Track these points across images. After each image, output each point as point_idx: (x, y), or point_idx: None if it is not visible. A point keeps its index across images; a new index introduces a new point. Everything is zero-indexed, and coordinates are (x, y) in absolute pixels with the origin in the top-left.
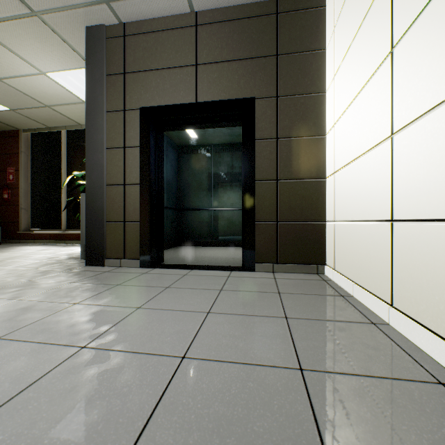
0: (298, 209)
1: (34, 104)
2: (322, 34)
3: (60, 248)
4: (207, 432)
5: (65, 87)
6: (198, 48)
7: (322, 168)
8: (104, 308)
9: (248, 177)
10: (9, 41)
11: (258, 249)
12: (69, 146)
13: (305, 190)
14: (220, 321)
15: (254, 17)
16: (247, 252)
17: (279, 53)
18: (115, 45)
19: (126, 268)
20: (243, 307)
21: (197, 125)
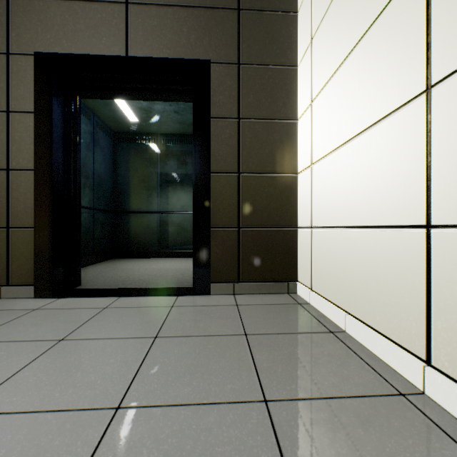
0: (265, 212)
1: None
2: None
3: None
4: None
5: None
6: None
7: (293, 161)
8: None
9: (201, 167)
10: None
11: (214, 265)
12: None
13: (274, 187)
14: (137, 439)
15: None
16: (200, 269)
17: (242, 7)
18: None
19: (10, 300)
20: (188, 381)
21: (129, 93)
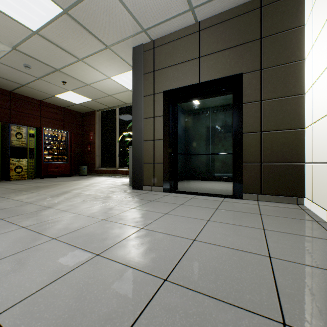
0: (279, 153)
1: (103, 95)
2: (302, 13)
3: (116, 179)
4: (209, 271)
5: (119, 83)
6: (200, 46)
7: (301, 120)
8: (147, 212)
9: (237, 131)
10: (94, 64)
11: (245, 183)
12: (120, 117)
13: (285, 138)
14: (216, 226)
15: (242, 15)
16: (237, 185)
17: (263, 36)
18: (148, 55)
19: (155, 191)
20: (231, 220)
21: (199, 97)
